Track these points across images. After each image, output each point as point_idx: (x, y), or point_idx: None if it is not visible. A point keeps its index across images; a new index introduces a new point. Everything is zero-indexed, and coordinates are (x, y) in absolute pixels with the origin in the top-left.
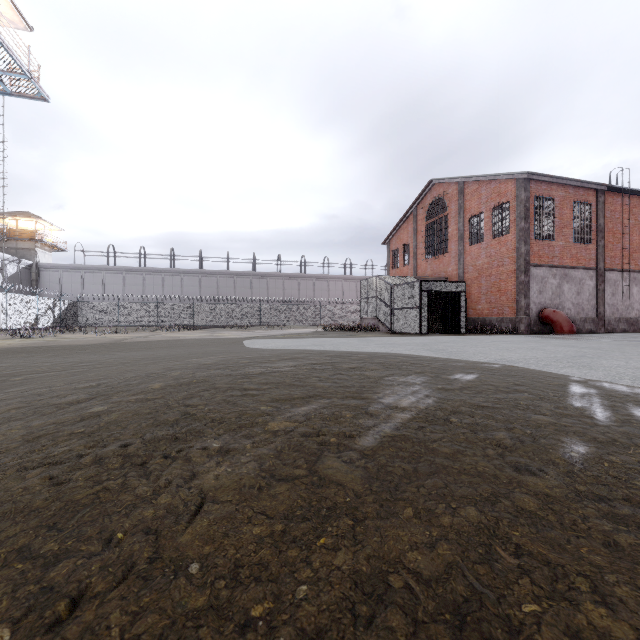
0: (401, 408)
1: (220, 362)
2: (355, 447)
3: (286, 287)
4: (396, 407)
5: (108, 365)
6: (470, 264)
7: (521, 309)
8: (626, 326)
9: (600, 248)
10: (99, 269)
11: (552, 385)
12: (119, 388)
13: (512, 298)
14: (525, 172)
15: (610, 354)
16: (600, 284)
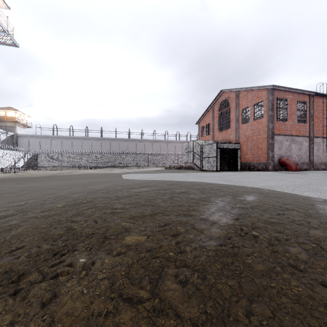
0: (217, 224)
1: (105, 188)
2: (188, 262)
3: (146, 146)
4: (213, 223)
5: (41, 189)
6: (242, 134)
7: (269, 158)
8: (324, 167)
9: (311, 125)
10: (49, 137)
11: (306, 204)
12: (36, 207)
13: (265, 152)
14: (272, 85)
15: (325, 183)
16: (311, 144)
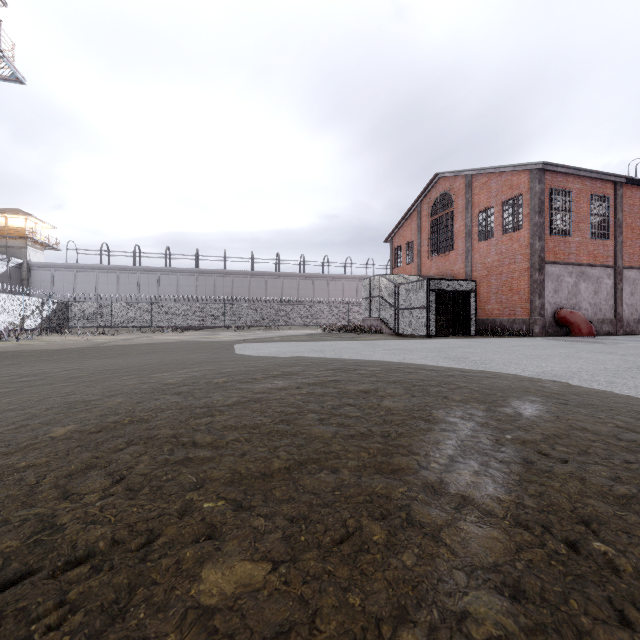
0: (473, 504)
1: (188, 380)
2: None
3: (285, 287)
4: (461, 499)
5: (50, 382)
6: (479, 262)
7: (535, 309)
8: None
9: (618, 244)
10: (92, 268)
11: None
12: (1, 437)
13: (525, 298)
14: (540, 162)
15: None
16: (618, 283)
